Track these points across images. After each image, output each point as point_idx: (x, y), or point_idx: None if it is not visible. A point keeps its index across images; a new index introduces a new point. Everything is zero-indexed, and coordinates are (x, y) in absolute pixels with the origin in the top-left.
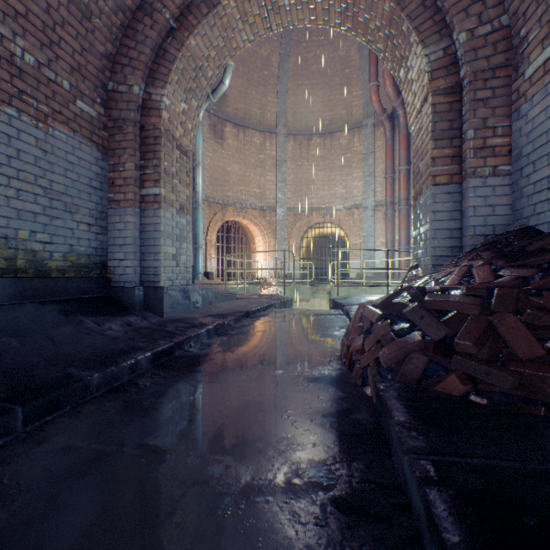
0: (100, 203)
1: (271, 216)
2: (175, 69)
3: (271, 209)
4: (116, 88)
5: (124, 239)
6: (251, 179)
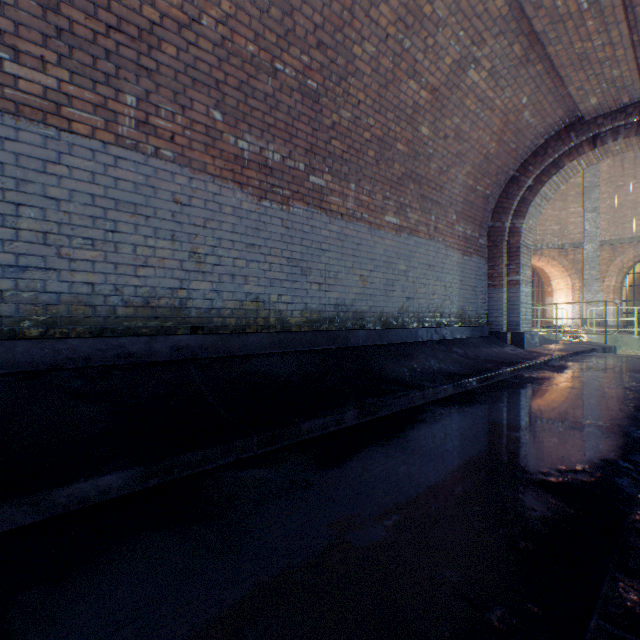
0: (483, 287)
1: (574, 254)
2: (530, 207)
3: (574, 246)
4: (493, 225)
5: (497, 306)
6: (546, 216)
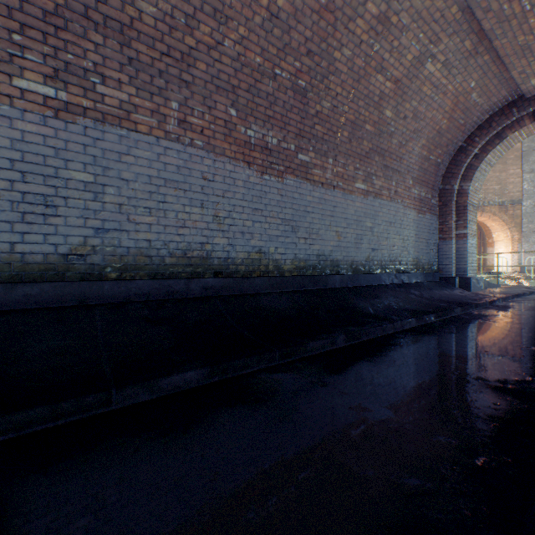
0: (434, 240)
1: (513, 210)
2: (476, 172)
3: (513, 202)
4: (443, 187)
5: (447, 255)
6: (488, 177)
